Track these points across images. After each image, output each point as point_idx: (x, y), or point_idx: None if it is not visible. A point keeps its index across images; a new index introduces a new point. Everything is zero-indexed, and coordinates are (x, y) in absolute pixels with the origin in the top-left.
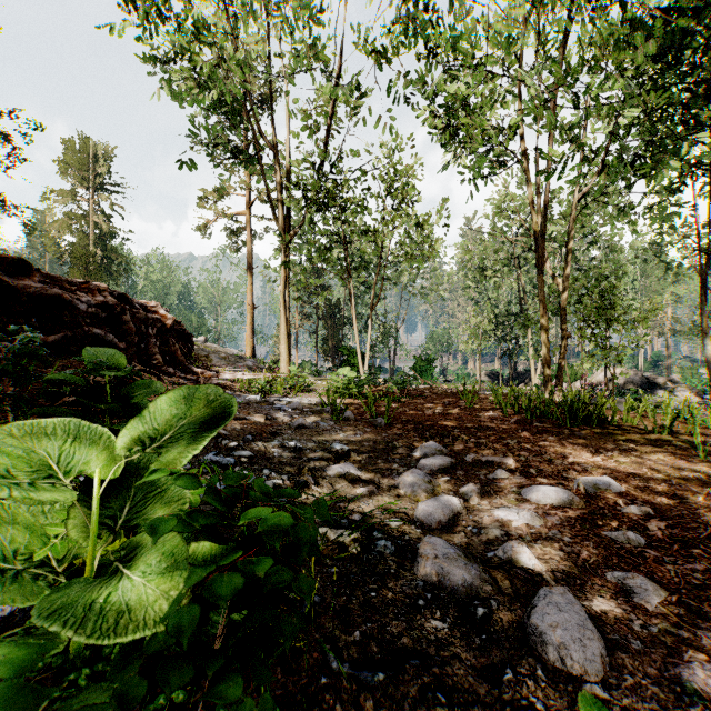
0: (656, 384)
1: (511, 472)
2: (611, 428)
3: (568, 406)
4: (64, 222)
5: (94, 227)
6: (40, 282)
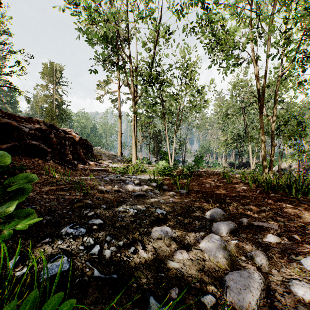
0: None
1: (279, 236)
2: None
3: (287, 183)
4: (43, 98)
5: (55, 100)
6: None
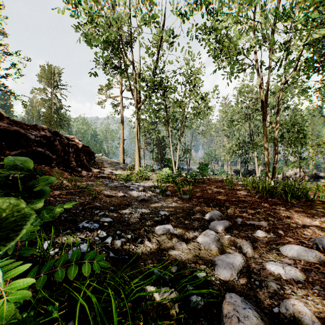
0: (319, 176)
1: (267, 232)
2: (314, 202)
3: (285, 189)
4: (40, 103)
5: (54, 104)
6: (8, 124)
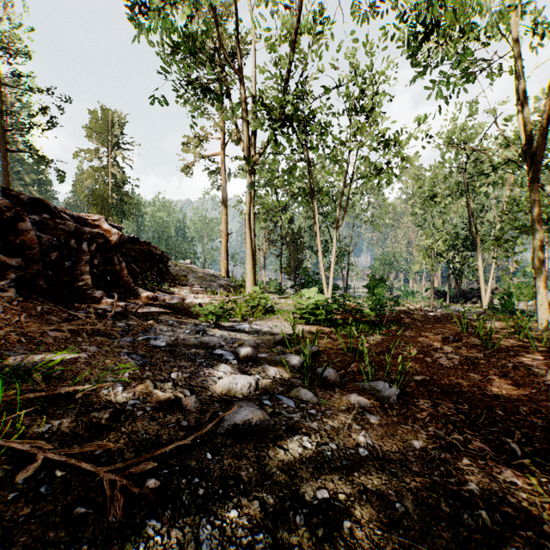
0: None
1: None
2: None
3: None
4: (90, 174)
5: (112, 176)
6: None
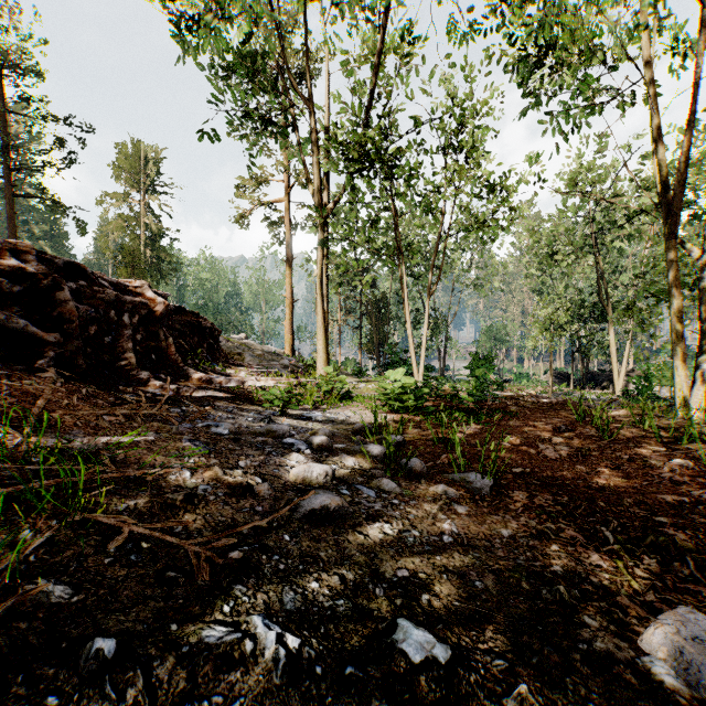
0: None
1: None
2: None
3: None
4: (118, 224)
5: (145, 228)
6: None
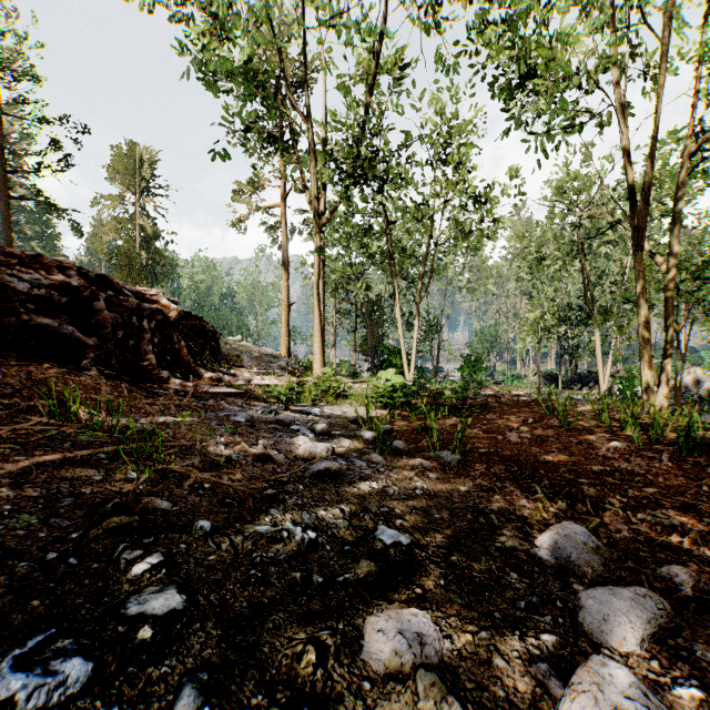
0: None
1: None
2: None
3: None
4: (113, 226)
5: (140, 230)
6: None
